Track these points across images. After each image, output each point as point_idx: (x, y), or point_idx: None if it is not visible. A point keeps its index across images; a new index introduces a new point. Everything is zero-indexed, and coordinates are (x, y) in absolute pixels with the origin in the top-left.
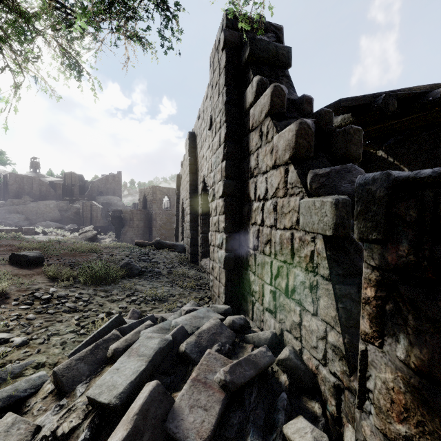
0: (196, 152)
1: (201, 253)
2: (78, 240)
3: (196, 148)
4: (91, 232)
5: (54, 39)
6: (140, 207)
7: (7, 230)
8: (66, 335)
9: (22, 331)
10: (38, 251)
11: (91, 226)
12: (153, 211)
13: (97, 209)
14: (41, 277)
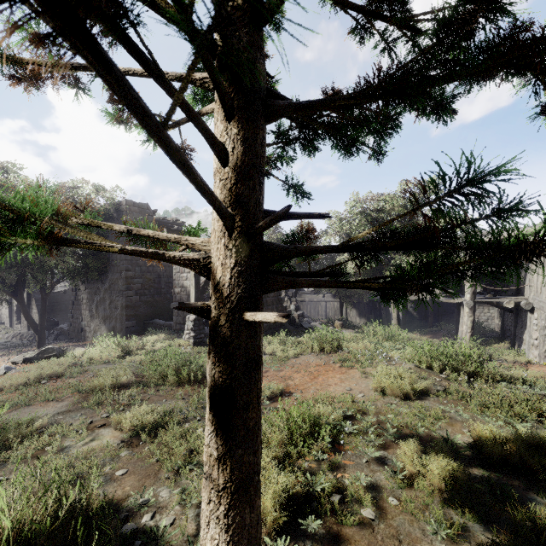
0: None
1: (16, 323)
2: None
3: None
4: None
5: None
6: None
7: None
8: None
9: None
10: None
11: None
12: None
13: None
14: None
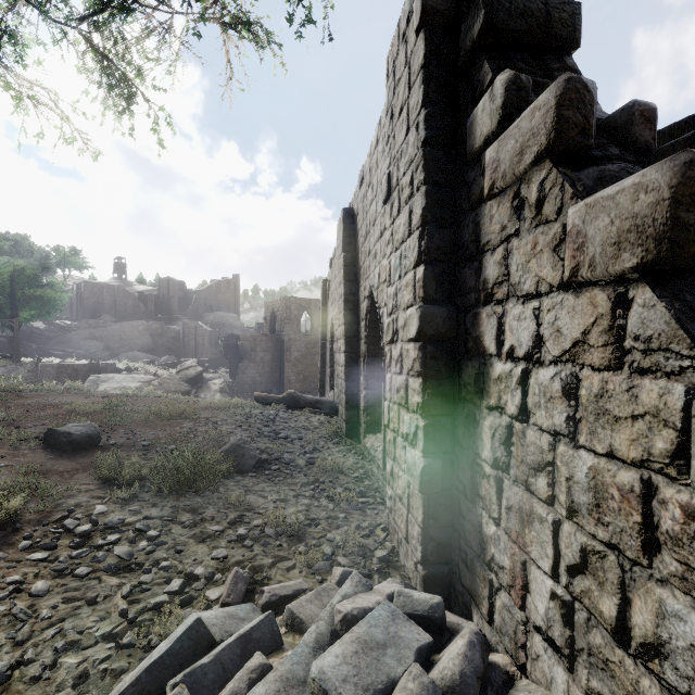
0: (355, 244)
1: (365, 423)
2: (175, 382)
3: (355, 237)
4: (194, 369)
5: (84, 37)
6: (267, 330)
7: (78, 366)
8: (93, 648)
9: (9, 635)
10: (91, 424)
11: (195, 359)
12: (285, 336)
13: (204, 332)
14: (88, 476)
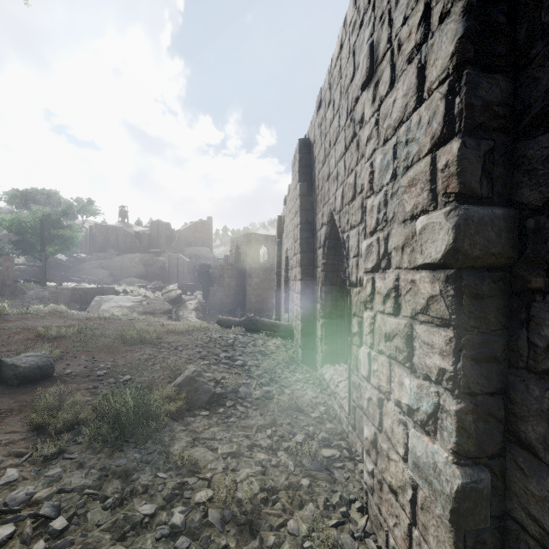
0: (311, 173)
1: (322, 352)
2: (159, 302)
3: (311, 166)
4: (175, 292)
5: None
6: (232, 261)
7: (87, 289)
8: None
9: None
10: (45, 353)
11: (176, 284)
12: (247, 265)
13: (184, 263)
14: (21, 420)
